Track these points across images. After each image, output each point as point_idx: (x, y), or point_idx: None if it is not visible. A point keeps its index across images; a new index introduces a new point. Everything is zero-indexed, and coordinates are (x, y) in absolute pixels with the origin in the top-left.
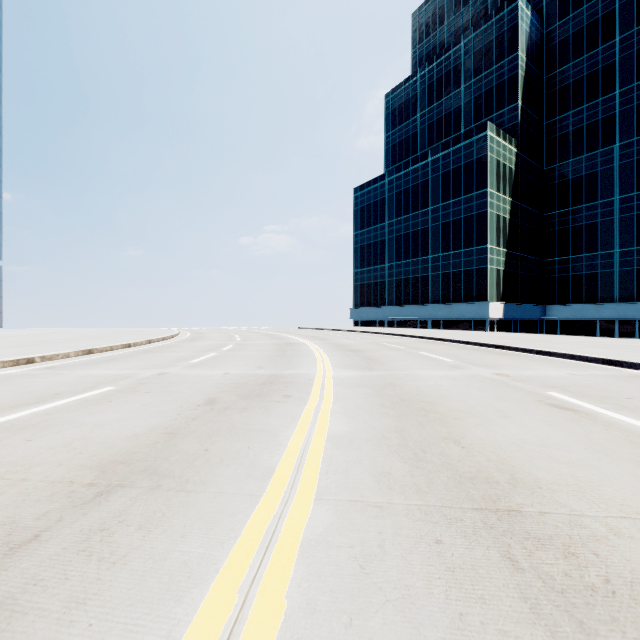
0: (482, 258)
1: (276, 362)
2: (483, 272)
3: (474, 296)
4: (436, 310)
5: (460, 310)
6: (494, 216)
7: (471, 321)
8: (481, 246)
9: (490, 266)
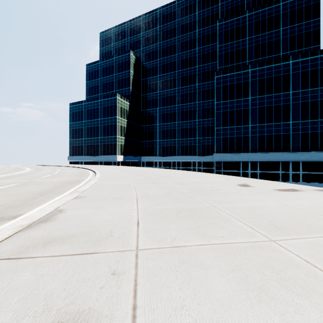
0: (115, 140)
1: (10, 171)
2: (115, 145)
3: (113, 153)
4: (101, 158)
5: (109, 158)
6: (120, 126)
7: (112, 162)
8: (115, 136)
9: (118, 143)
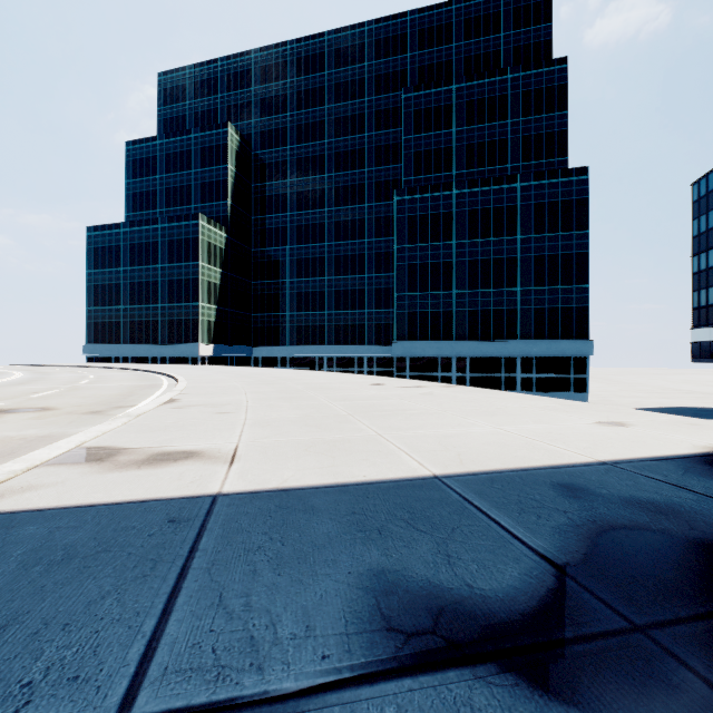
0: (196, 312)
1: None
2: (197, 322)
3: (191, 339)
4: (164, 349)
5: (181, 349)
6: (206, 282)
7: (189, 358)
8: (196, 303)
9: (202, 318)
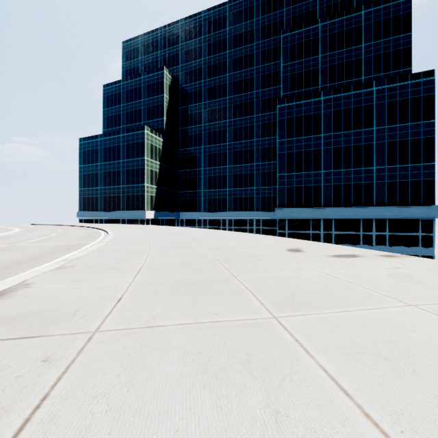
0: (143, 190)
1: None
2: (144, 196)
3: (140, 208)
4: (124, 214)
5: (134, 214)
6: (149, 170)
7: (139, 220)
8: (143, 184)
9: (147, 194)
